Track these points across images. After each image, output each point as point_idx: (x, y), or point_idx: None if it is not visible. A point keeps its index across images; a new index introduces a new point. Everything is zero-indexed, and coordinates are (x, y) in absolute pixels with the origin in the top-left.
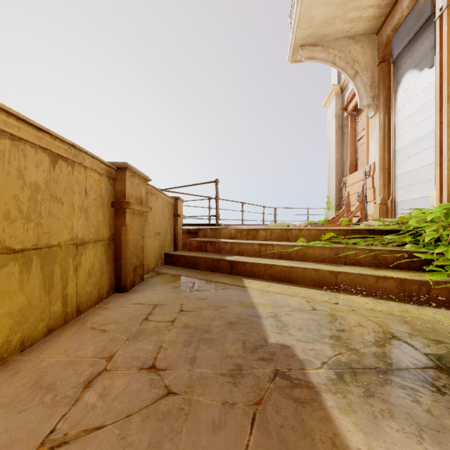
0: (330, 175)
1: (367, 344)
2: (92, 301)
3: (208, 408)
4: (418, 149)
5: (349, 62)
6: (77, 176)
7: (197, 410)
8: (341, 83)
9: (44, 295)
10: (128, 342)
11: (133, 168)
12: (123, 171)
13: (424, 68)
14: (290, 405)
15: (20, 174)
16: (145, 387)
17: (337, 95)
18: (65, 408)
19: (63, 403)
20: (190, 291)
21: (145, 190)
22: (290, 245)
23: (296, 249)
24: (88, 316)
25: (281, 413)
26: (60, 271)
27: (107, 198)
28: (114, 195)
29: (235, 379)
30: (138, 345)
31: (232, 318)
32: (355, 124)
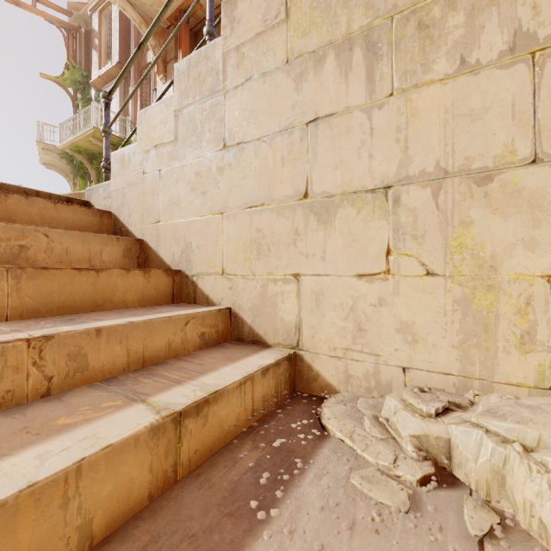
0: None
1: None
2: None
3: None
4: None
5: (66, 176)
6: None
7: None
8: None
9: None
10: None
11: None
12: None
13: None
14: None
15: None
16: None
17: None
18: None
19: None
20: None
21: None
22: None
23: None
24: None
25: None
26: None
27: None
28: None
29: None
30: None
31: None
32: None
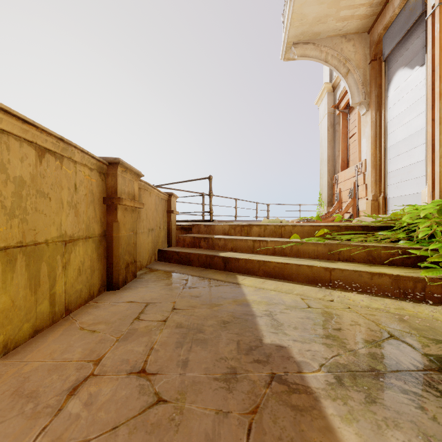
0: (322, 172)
1: (365, 344)
2: (82, 299)
3: (201, 418)
4: (409, 146)
5: (341, 60)
6: (66, 170)
7: (188, 420)
8: (333, 81)
9: (30, 295)
10: (117, 343)
11: (126, 163)
12: (115, 166)
13: (415, 66)
14: (287, 413)
15: (2, 168)
16: (134, 394)
17: (329, 93)
18: (46, 420)
19: (45, 413)
20: (183, 288)
21: (137, 186)
22: (284, 241)
23: (290, 246)
24: (78, 315)
25: (279, 423)
26: (47, 269)
27: (99, 194)
28: (105, 190)
29: (229, 384)
30: (128, 347)
31: (226, 317)
32: (347, 122)
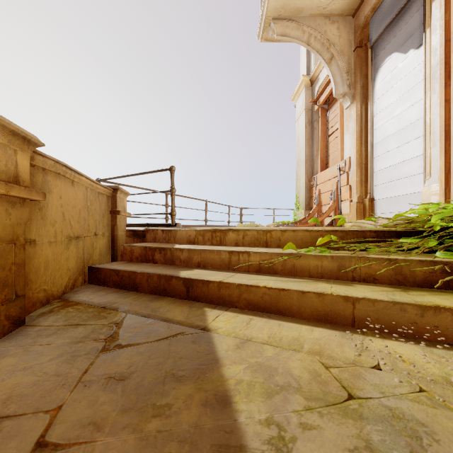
0: (299, 173)
1: None
2: None
3: None
4: (401, 140)
5: (325, 44)
6: None
7: None
8: (311, 74)
9: None
10: None
11: None
12: None
13: (409, 49)
14: None
15: None
16: None
17: (307, 88)
18: None
19: None
20: (101, 351)
21: (29, 160)
22: (274, 253)
23: (282, 259)
24: None
25: None
26: None
27: None
28: None
29: None
30: None
31: None
32: (326, 119)
